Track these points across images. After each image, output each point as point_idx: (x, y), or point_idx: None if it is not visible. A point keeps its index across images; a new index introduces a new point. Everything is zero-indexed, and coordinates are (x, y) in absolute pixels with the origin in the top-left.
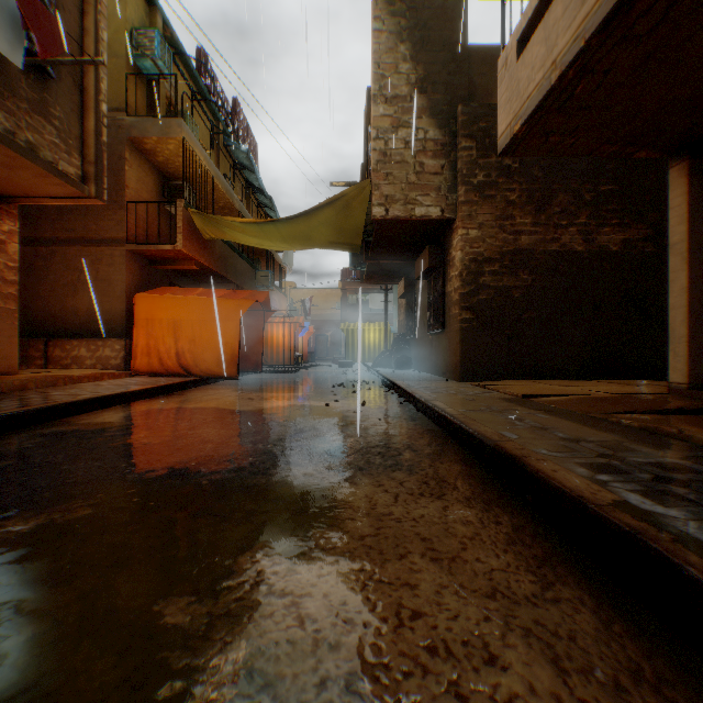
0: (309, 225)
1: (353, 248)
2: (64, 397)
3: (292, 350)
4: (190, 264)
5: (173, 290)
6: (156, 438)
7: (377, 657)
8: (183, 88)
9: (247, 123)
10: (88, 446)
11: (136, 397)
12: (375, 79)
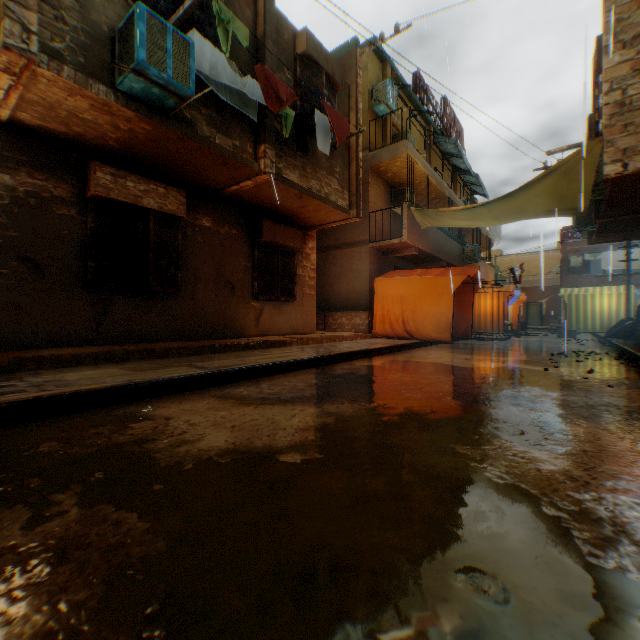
0: (522, 200)
1: (575, 212)
2: (345, 348)
3: (500, 319)
4: (411, 251)
5: (398, 273)
6: (408, 377)
7: (591, 493)
8: (404, 111)
9: (454, 114)
10: (372, 377)
11: (382, 351)
12: (605, 29)
